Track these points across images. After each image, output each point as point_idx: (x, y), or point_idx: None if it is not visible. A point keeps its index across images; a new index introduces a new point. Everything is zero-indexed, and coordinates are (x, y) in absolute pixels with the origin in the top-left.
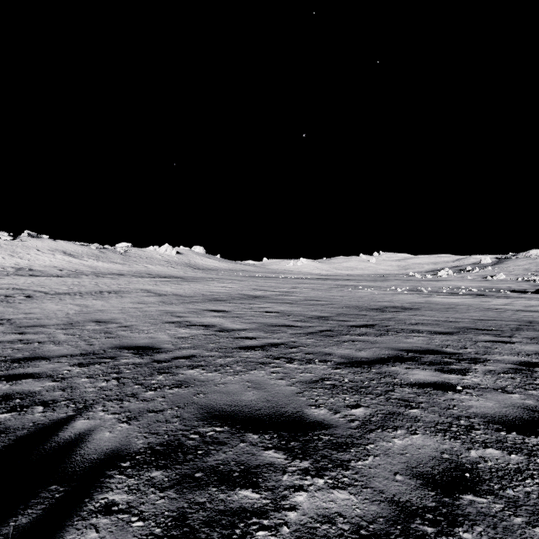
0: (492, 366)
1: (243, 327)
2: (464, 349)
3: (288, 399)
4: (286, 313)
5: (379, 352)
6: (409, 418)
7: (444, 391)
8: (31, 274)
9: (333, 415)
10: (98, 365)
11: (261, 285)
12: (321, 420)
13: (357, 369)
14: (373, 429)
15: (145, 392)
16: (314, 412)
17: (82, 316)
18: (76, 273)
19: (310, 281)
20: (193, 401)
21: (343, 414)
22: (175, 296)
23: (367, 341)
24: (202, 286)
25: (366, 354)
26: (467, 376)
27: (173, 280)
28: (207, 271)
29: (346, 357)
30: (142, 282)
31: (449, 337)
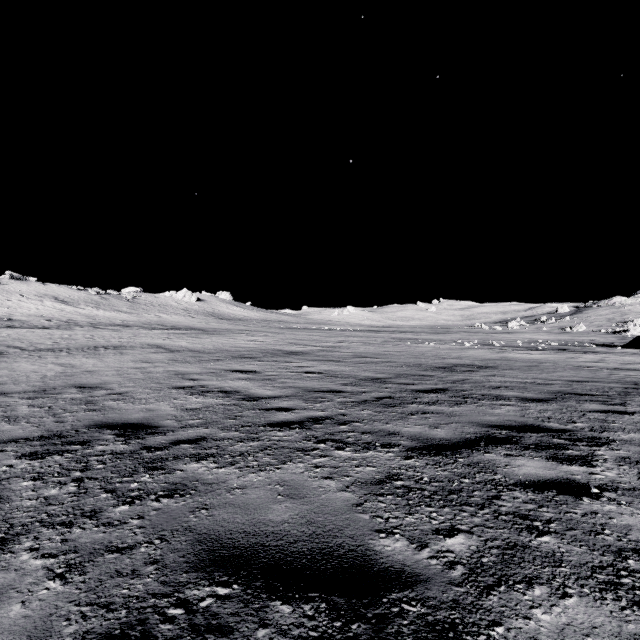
0: (622, 451)
1: (276, 393)
2: (573, 424)
3: (341, 518)
4: (332, 374)
5: (461, 430)
6: (543, 556)
7: (574, 496)
8: (9, 325)
9: (417, 553)
10: (59, 455)
11: (300, 338)
12: (399, 565)
13: (437, 458)
14: (491, 584)
15: (114, 506)
16: (385, 545)
17: (63, 379)
18: (68, 324)
19: (359, 334)
20: (187, 525)
21: (433, 550)
22: (191, 352)
23: (442, 413)
24: (226, 340)
25: (445, 432)
26: (596, 467)
27: (191, 333)
28: (234, 322)
29: (418, 438)
30: (151, 335)
31: (546, 405)
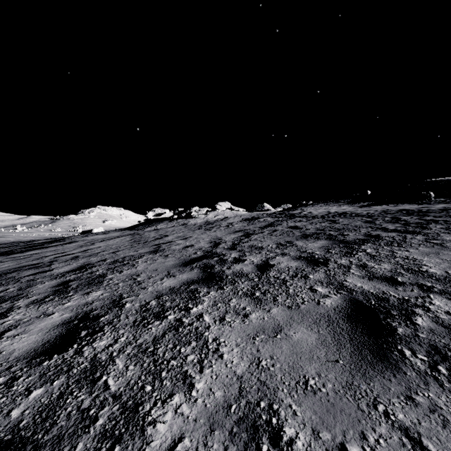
0: None
1: None
2: None
3: None
4: (37, 238)
5: None
6: None
7: None
8: None
9: None
10: None
11: None
12: None
13: None
14: None
15: None
16: None
17: None
18: None
19: None
20: None
21: None
22: None
23: None
24: None
25: None
26: None
27: None
28: None
29: None
30: None
31: None
